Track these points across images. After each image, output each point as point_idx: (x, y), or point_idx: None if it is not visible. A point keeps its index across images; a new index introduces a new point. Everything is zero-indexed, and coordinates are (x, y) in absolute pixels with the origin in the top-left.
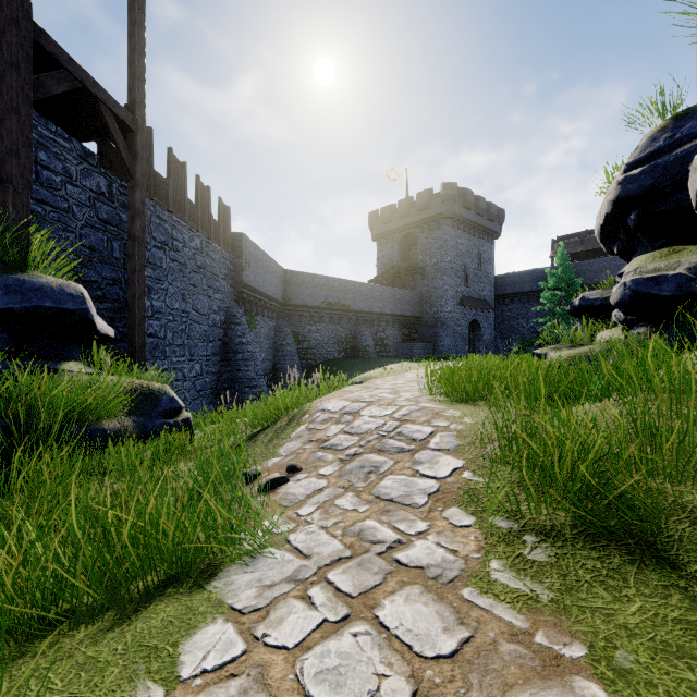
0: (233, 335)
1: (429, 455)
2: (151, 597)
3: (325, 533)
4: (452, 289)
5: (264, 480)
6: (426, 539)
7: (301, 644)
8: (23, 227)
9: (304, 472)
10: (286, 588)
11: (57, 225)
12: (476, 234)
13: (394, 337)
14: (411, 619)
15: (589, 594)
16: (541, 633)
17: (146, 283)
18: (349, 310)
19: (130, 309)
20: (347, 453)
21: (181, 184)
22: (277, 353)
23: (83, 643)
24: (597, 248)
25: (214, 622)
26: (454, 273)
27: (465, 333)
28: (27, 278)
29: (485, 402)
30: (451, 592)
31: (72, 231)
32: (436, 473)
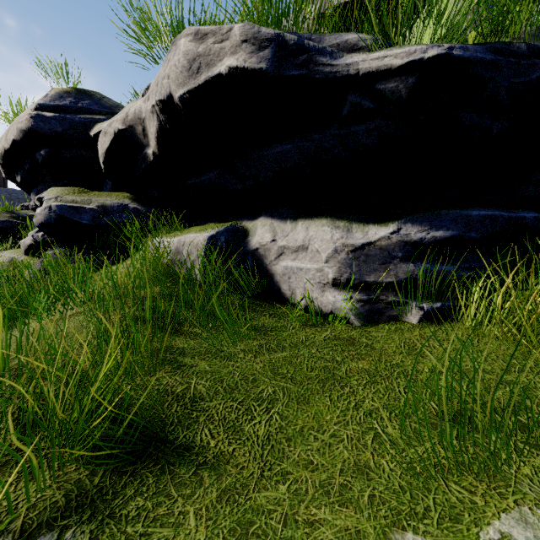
0: None
1: None
2: None
3: None
4: None
5: None
6: None
7: None
8: None
9: None
10: None
11: None
12: None
13: None
14: None
15: None
16: None
17: None
18: None
19: None
20: None
21: None
22: None
23: None
24: None
25: None
26: None
27: None
28: None
29: None
30: None
31: None
32: None
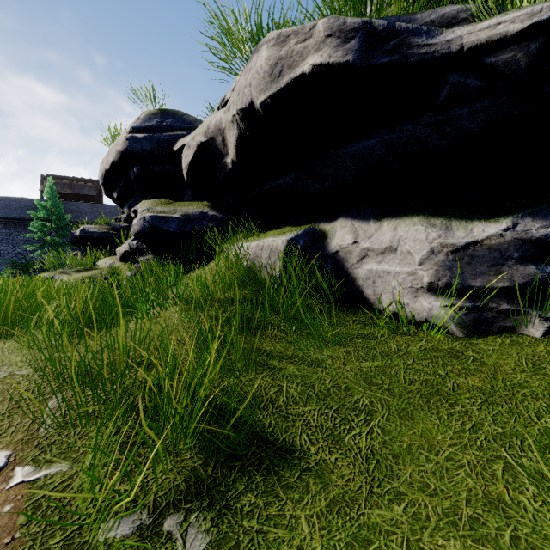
0: None
1: None
2: None
3: None
4: None
5: None
6: None
7: None
8: None
9: None
10: None
11: None
12: None
13: None
14: None
15: (272, 548)
16: None
17: None
18: None
19: None
20: None
21: None
22: None
23: None
24: (83, 194)
25: None
26: None
27: None
28: None
29: (5, 339)
30: None
31: None
32: None
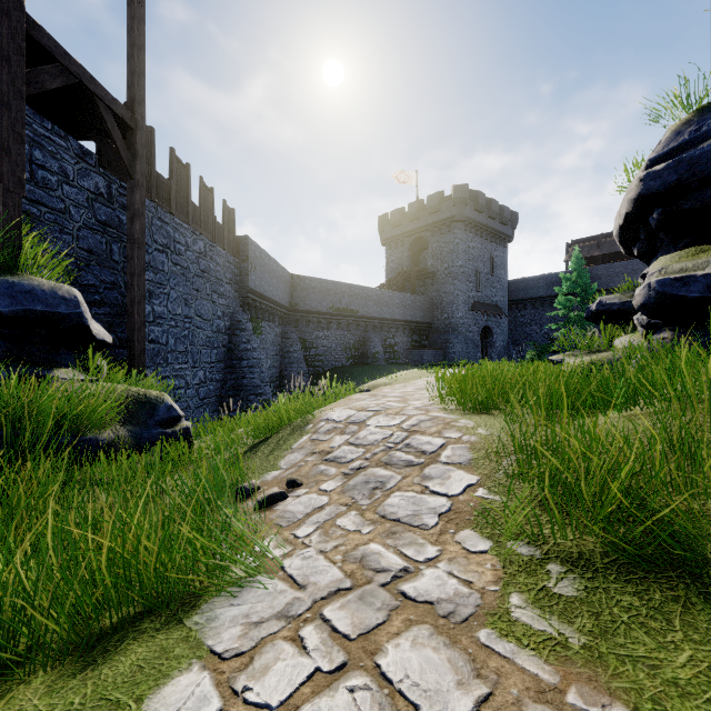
0: (238, 342)
1: (440, 470)
2: (124, 633)
3: (323, 558)
4: (463, 294)
5: (261, 496)
6: (436, 567)
7: (287, 701)
8: (14, 227)
9: (304, 487)
10: (276, 627)
11: (53, 227)
12: (488, 238)
13: (404, 343)
14: (418, 669)
15: (628, 638)
16: (574, 690)
17: (147, 288)
18: (357, 316)
19: (129, 314)
20: (352, 467)
21: (184, 186)
22: (283, 360)
23: (37, 692)
24: (613, 252)
25: (188, 669)
26: (466, 278)
27: (477, 340)
28: (17, 280)
29: (499, 411)
30: (465, 635)
31: (69, 233)
32: (447, 489)
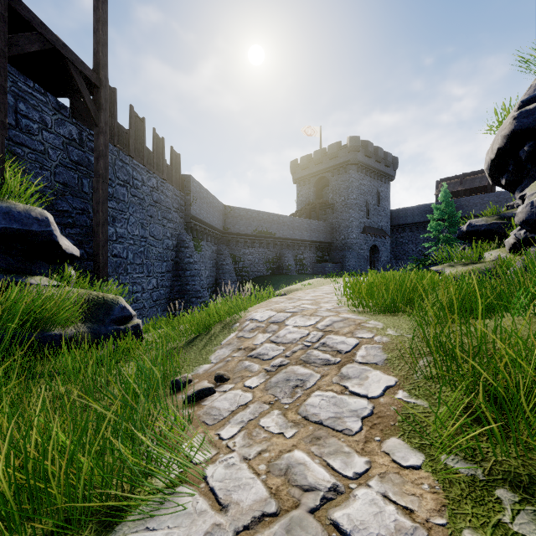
0: (183, 257)
1: (357, 369)
2: None
3: (246, 467)
4: (356, 220)
5: (191, 391)
6: (368, 486)
7: None
8: None
9: (231, 382)
10: None
11: (34, 164)
12: (375, 177)
13: (311, 258)
14: None
15: None
16: None
17: (111, 214)
18: (275, 237)
19: (95, 234)
20: (273, 364)
21: (140, 135)
22: (218, 271)
23: None
24: (473, 188)
25: None
26: (358, 208)
27: (367, 255)
28: None
29: (401, 313)
30: None
31: (47, 169)
32: (366, 391)
